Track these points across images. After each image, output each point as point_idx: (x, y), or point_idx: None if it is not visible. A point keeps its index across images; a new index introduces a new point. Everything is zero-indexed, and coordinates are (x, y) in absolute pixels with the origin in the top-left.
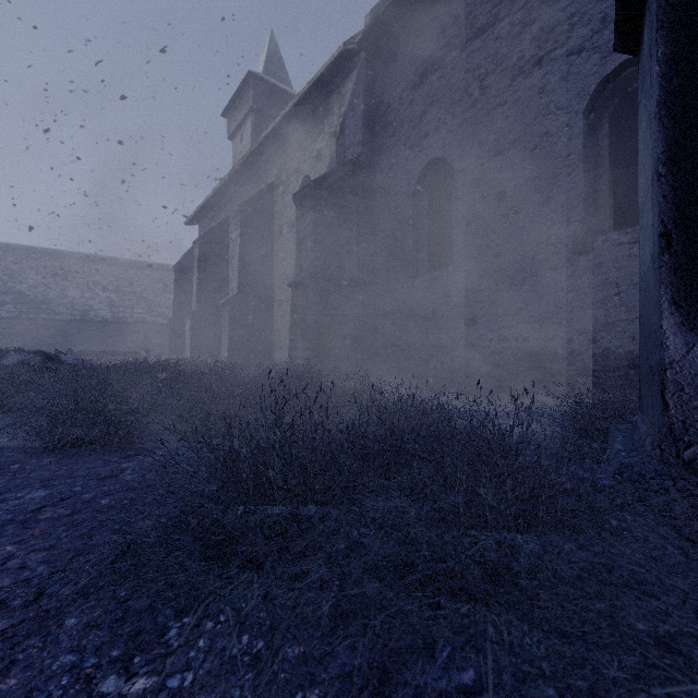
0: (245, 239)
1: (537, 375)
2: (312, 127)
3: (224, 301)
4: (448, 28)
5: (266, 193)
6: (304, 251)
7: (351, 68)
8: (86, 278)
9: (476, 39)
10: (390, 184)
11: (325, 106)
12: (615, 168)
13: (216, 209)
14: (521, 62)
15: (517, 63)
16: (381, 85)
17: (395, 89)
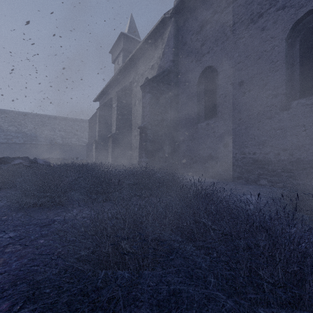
0: (119, 107)
1: (260, 171)
2: (149, 54)
3: (109, 135)
4: (214, 3)
5: (128, 86)
6: (145, 112)
7: (167, 26)
8: (52, 126)
9: (228, 7)
10: (186, 80)
11: (155, 44)
12: (303, 66)
13: (106, 94)
14: (252, 16)
15: (250, 17)
16: (181, 33)
17: (188, 34)
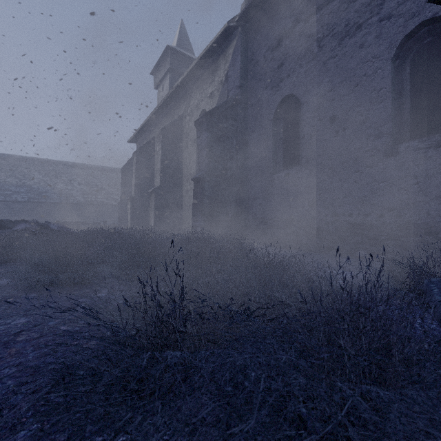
0: (165, 151)
1: (358, 239)
2: (207, 78)
3: (151, 190)
4: (297, 8)
5: (178, 121)
6: (202, 157)
7: (232, 38)
8: (69, 177)
9: (315, 14)
10: (258, 113)
11: (215, 64)
12: (414, 97)
13: (147, 133)
14: (347, 28)
15: (344, 28)
16: (251, 49)
17: (261, 51)
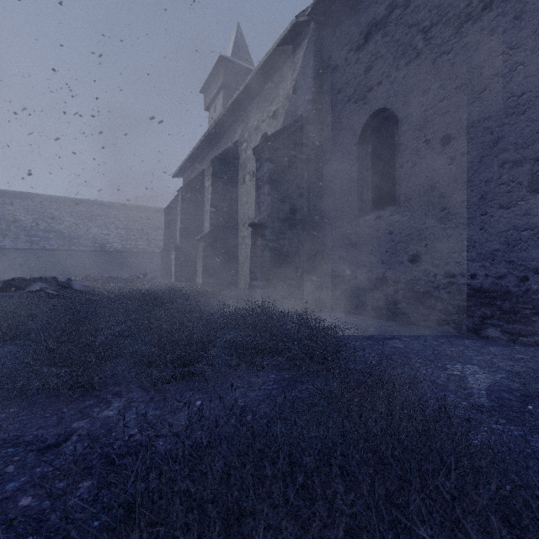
0: (216, 187)
1: (486, 311)
2: (269, 92)
3: (199, 237)
4: None
5: (232, 149)
6: (262, 196)
7: (302, 38)
8: (104, 219)
9: None
10: (337, 135)
11: (280, 73)
12: None
13: (195, 165)
14: (469, 9)
15: (464, 10)
16: (328, 50)
17: (341, 52)
